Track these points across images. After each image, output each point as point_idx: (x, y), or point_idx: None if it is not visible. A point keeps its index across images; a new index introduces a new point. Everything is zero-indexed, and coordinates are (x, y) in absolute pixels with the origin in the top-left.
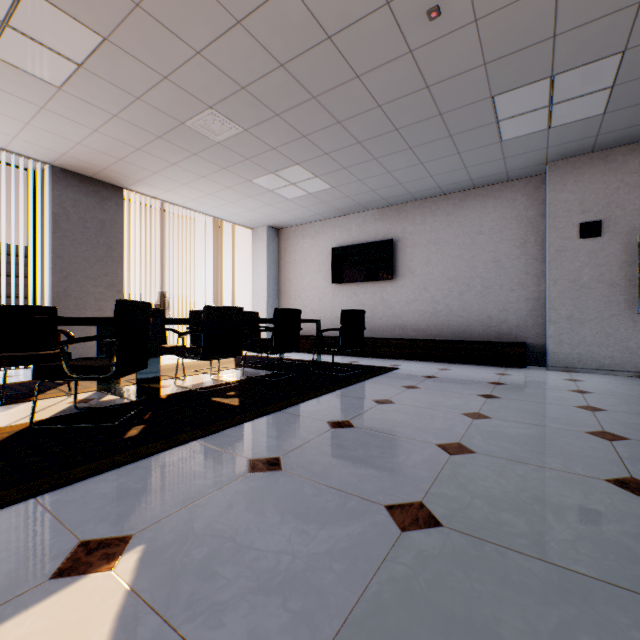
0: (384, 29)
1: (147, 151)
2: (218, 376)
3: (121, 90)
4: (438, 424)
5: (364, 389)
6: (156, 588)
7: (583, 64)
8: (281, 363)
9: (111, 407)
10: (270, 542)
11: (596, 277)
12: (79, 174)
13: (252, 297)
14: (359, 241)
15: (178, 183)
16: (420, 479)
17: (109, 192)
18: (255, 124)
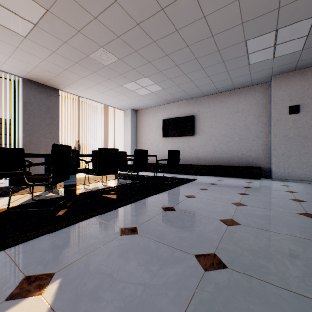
0: (191, 4)
1: (70, 70)
2: (106, 183)
3: (56, 38)
4: (219, 209)
5: (180, 190)
6: (65, 307)
7: (293, 23)
8: (138, 177)
9: (50, 199)
10: (131, 277)
11: (297, 133)
12: (37, 82)
13: (123, 144)
14: (176, 116)
15: (86, 87)
16: (212, 239)
17: (52, 91)
18: (124, 56)
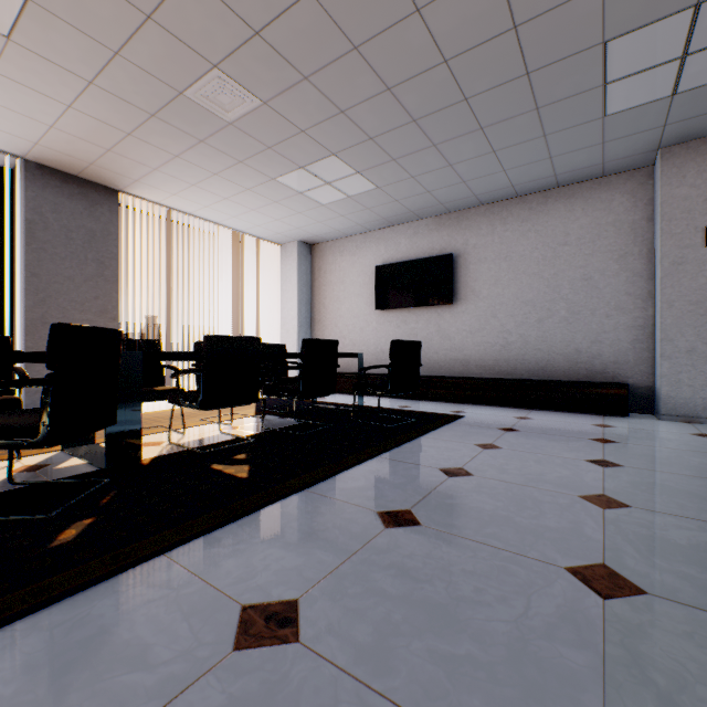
0: None
1: (140, 137)
2: (230, 427)
3: (91, 39)
4: (552, 519)
5: (424, 449)
6: None
7: None
8: (313, 408)
9: (62, 481)
10: None
11: None
12: (61, 172)
13: (280, 326)
14: (410, 257)
15: (185, 183)
16: (573, 677)
17: (100, 195)
18: (277, 93)
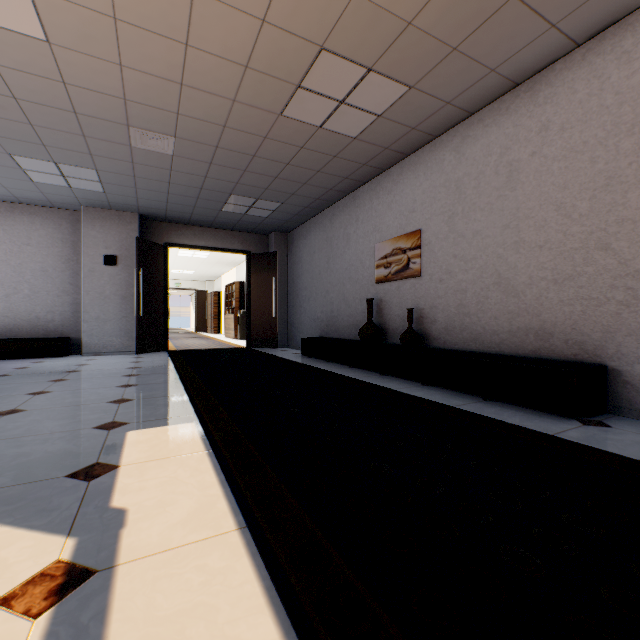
0: None
1: None
2: None
3: None
4: None
5: None
6: None
7: (75, 165)
8: None
9: None
10: None
11: (115, 292)
12: None
13: None
14: None
15: None
16: None
17: None
18: None
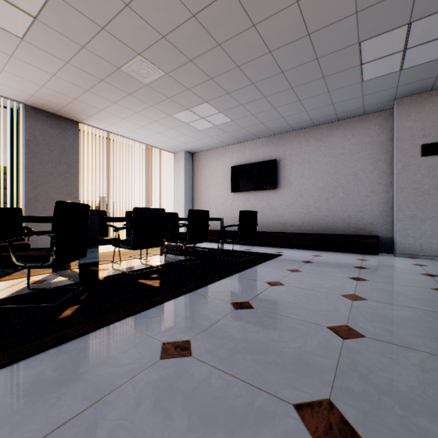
0: None
1: (94, 92)
2: (146, 261)
3: (69, 40)
4: (324, 305)
5: (258, 272)
6: None
7: (436, 11)
8: (194, 250)
9: (57, 288)
10: None
11: (434, 186)
12: (46, 111)
13: (174, 202)
14: (251, 161)
15: (118, 118)
16: (322, 368)
17: (68, 125)
18: (174, 68)
